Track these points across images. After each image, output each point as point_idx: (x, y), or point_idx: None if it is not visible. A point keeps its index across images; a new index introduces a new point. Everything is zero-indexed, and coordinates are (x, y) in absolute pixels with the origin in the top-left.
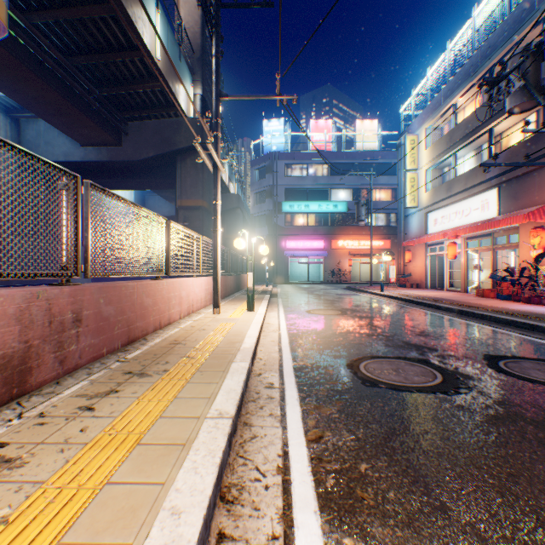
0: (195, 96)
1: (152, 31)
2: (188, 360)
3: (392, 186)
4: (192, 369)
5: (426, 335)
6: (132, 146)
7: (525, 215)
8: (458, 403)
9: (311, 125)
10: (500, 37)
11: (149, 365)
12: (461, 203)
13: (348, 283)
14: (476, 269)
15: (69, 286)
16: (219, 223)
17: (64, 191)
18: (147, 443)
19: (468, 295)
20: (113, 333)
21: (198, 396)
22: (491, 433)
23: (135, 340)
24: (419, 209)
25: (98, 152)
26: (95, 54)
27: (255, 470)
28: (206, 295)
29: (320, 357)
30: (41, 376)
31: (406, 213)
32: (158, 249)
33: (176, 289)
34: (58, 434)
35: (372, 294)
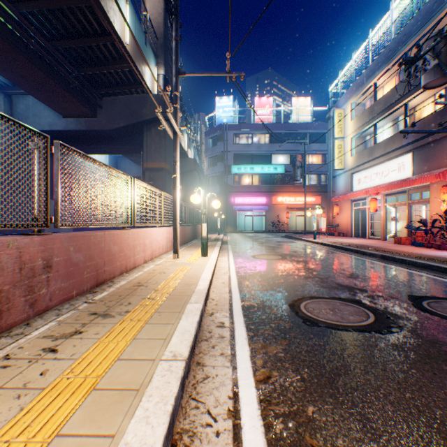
0: (158, 76)
1: (122, 20)
2: (148, 301)
3: (323, 152)
4: (151, 310)
5: (355, 278)
6: (106, 117)
7: (436, 175)
8: (392, 342)
9: (255, 102)
10: (414, 26)
11: (113, 306)
12: (380, 165)
13: (286, 233)
14: (393, 221)
15: (39, 236)
16: (178, 181)
17: (34, 149)
18: (102, 388)
19: (387, 242)
20: (82, 277)
21: (155, 337)
22: (427, 373)
23: (103, 282)
24: (345, 170)
25: (77, 123)
26: (74, 39)
27: (206, 414)
28: (167, 243)
29: (265, 297)
30: (11, 319)
31: (334, 174)
32: (125, 203)
33: (141, 237)
34: (18, 378)
35: (306, 241)
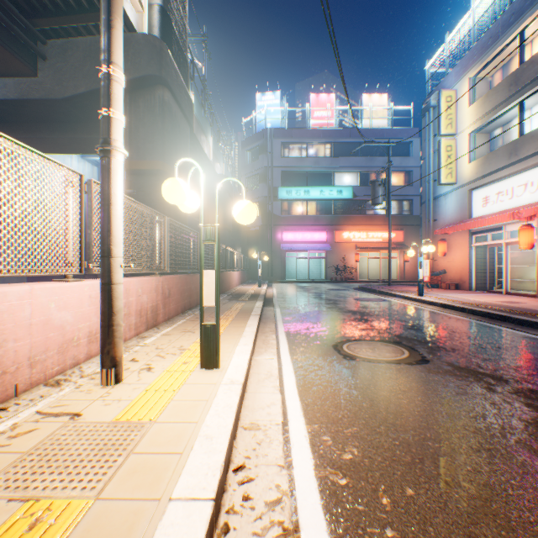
0: (151, 6)
1: None
2: None
3: (406, 168)
4: None
5: None
6: (53, 76)
7: None
8: None
9: (311, 99)
10: None
11: None
12: (536, 169)
13: (356, 282)
14: None
15: None
16: (116, 131)
17: None
18: None
19: None
20: None
21: None
22: None
23: None
24: (458, 185)
25: (1, 86)
26: None
27: None
28: None
29: None
30: None
31: (436, 193)
32: None
33: None
34: None
35: (406, 299)
